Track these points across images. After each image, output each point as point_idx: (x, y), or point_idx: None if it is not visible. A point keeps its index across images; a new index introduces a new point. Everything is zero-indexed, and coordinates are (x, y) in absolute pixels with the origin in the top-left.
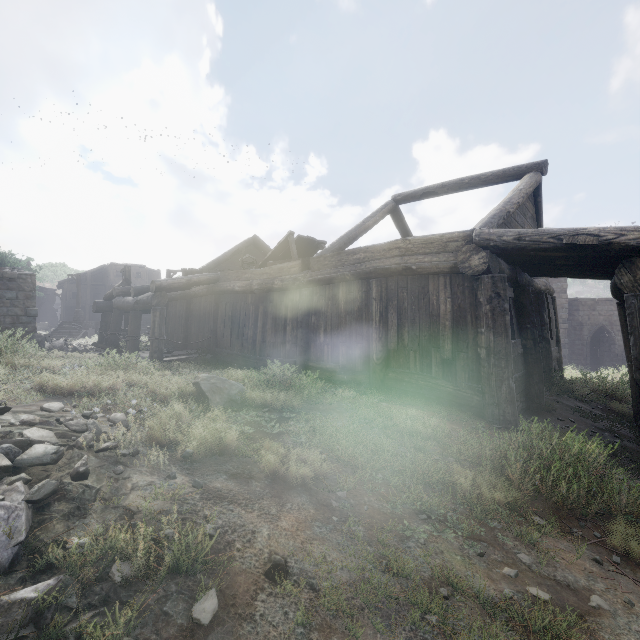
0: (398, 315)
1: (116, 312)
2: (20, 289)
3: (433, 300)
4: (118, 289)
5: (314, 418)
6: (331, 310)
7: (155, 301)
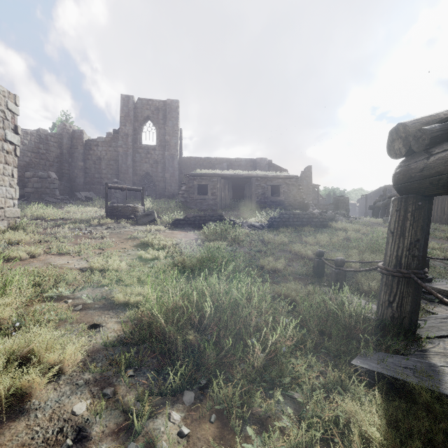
0: None
1: (376, 208)
2: (344, 203)
3: None
4: (377, 199)
5: None
6: None
7: (388, 202)
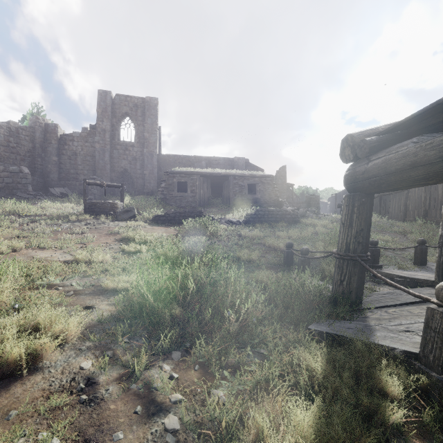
0: (430, 197)
1: None
2: (315, 201)
3: (438, 190)
4: None
5: (375, 223)
6: (413, 198)
7: None
